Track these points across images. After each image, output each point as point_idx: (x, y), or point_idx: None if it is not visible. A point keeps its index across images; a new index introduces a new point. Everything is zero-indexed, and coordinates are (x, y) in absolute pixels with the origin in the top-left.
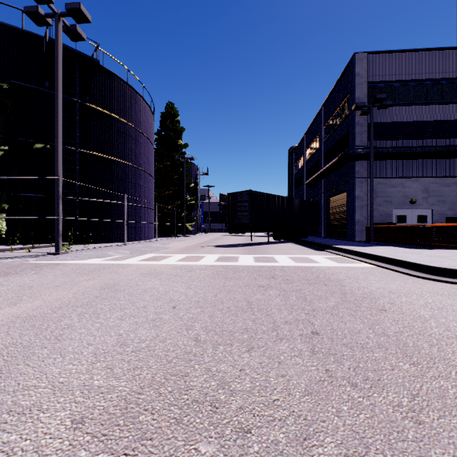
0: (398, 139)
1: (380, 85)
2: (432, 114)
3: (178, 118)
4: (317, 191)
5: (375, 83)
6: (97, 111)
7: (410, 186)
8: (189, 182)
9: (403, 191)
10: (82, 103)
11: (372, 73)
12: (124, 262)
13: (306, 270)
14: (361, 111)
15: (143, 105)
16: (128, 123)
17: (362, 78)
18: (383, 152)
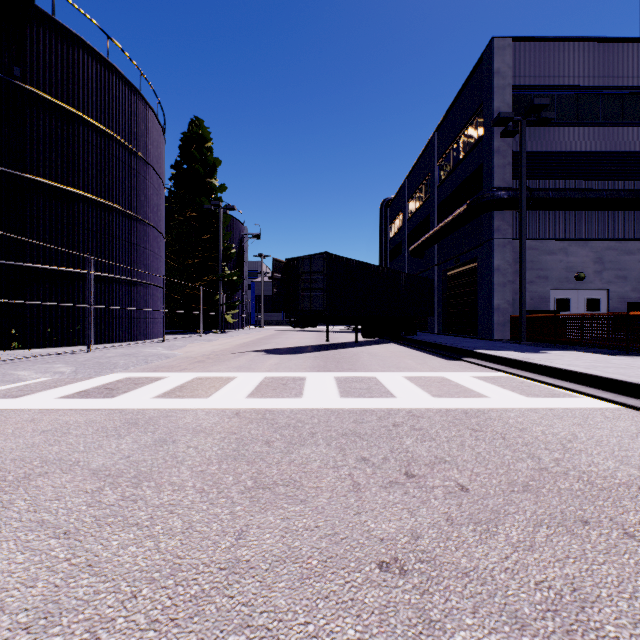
0: (559, 179)
1: (532, 92)
2: (608, 141)
3: (209, 144)
4: (426, 262)
5: (523, 88)
6: (40, 99)
7: (576, 253)
8: (228, 246)
9: (565, 261)
10: (5, 80)
11: (519, 71)
12: (18, 403)
13: (480, 427)
14: (505, 128)
15: (139, 105)
16: (107, 131)
17: (504, 79)
18: (540, 196)
